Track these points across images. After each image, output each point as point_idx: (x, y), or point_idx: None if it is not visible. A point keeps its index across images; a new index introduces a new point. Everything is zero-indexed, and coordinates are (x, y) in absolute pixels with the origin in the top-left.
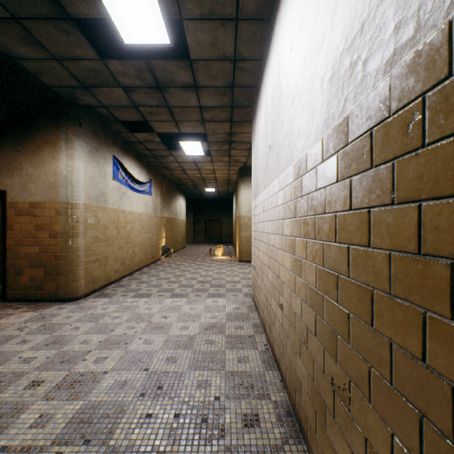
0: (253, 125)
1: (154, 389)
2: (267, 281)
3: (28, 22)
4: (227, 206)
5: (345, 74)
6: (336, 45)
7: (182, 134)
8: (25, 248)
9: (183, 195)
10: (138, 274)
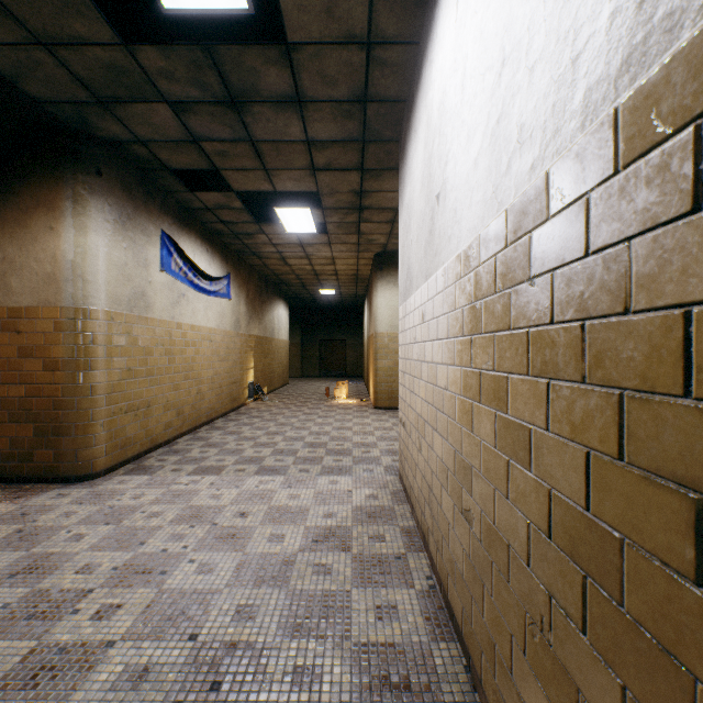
0: (401, 171)
1: (202, 691)
2: (432, 455)
3: None
4: (354, 318)
5: None
6: None
7: (280, 196)
8: (1, 389)
9: (284, 300)
10: (206, 430)
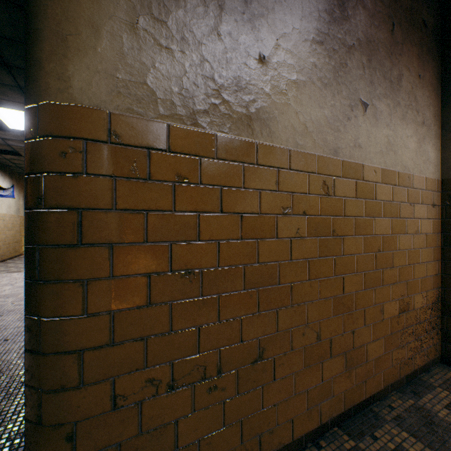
0: None
1: None
2: None
3: None
4: None
5: None
6: None
7: None
8: None
9: None
10: (3, 263)
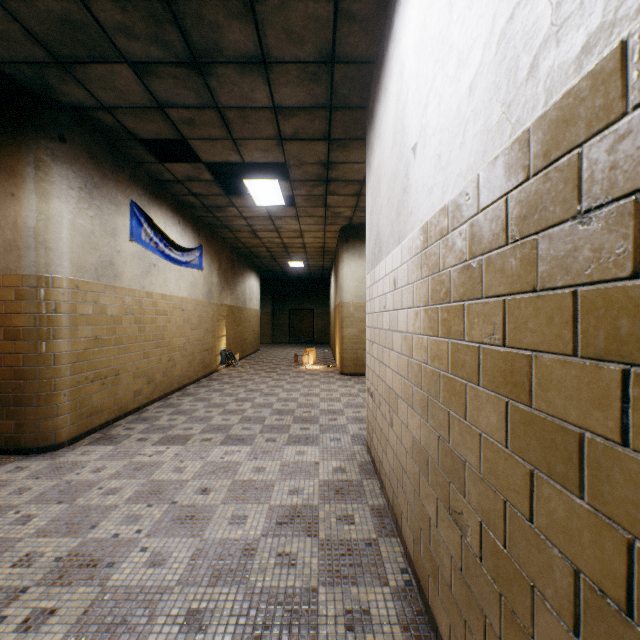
0: (369, 137)
1: None
2: (406, 434)
3: None
4: (321, 289)
5: None
6: None
7: (249, 169)
8: None
9: (255, 272)
10: (177, 396)
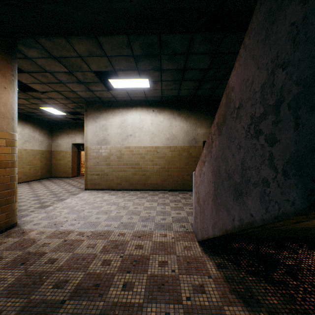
0: (94, 112)
1: (143, 198)
2: (127, 173)
3: (107, 59)
4: None
5: (171, 141)
6: (169, 137)
7: None
8: None
9: None
10: None
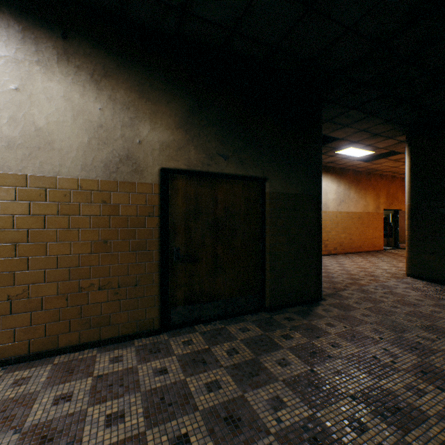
0: None
1: None
2: None
3: None
4: None
5: (26, 156)
6: (15, 136)
7: None
8: None
9: None
10: None
